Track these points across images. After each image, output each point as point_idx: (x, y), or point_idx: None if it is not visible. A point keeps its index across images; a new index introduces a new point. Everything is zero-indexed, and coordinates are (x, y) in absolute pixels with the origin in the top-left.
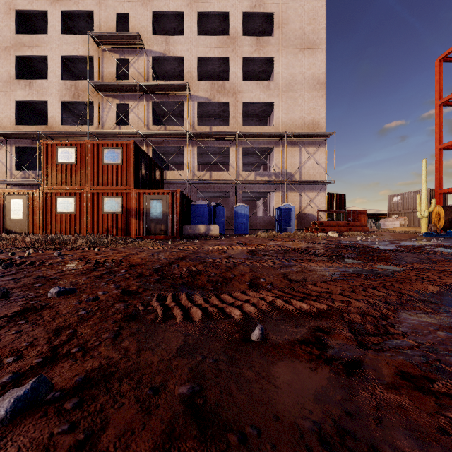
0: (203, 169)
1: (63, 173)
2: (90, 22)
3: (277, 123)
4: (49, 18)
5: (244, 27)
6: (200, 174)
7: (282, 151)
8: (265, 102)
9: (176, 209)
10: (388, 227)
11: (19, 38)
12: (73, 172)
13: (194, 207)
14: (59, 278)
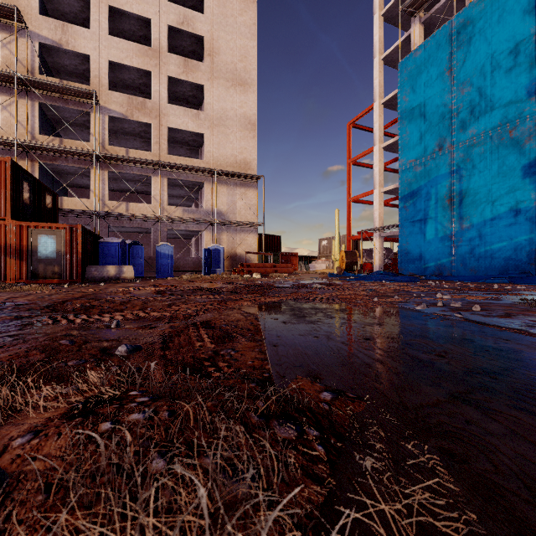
0: (119, 197)
1: None
2: None
3: (207, 157)
4: None
5: (171, 40)
6: (113, 205)
7: (213, 188)
8: (195, 132)
9: (76, 247)
10: (317, 269)
11: None
12: None
13: (103, 245)
14: None
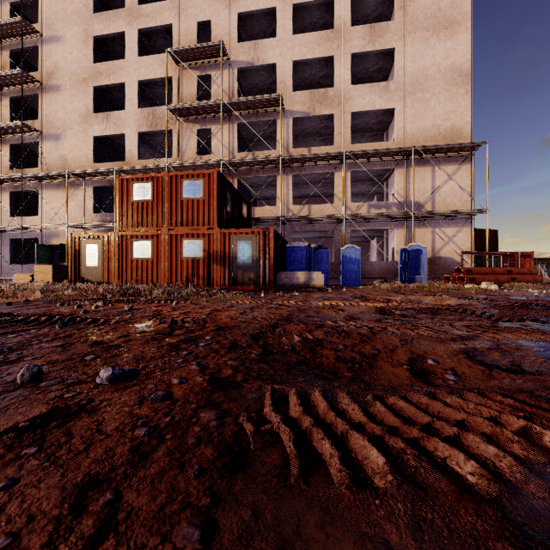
0: (299, 204)
1: (139, 212)
2: (169, 38)
3: (399, 136)
4: (126, 40)
5: (353, 15)
6: (296, 209)
7: (407, 173)
8: (383, 109)
9: (268, 252)
10: None
11: (96, 67)
12: (150, 211)
13: (290, 250)
14: (121, 347)
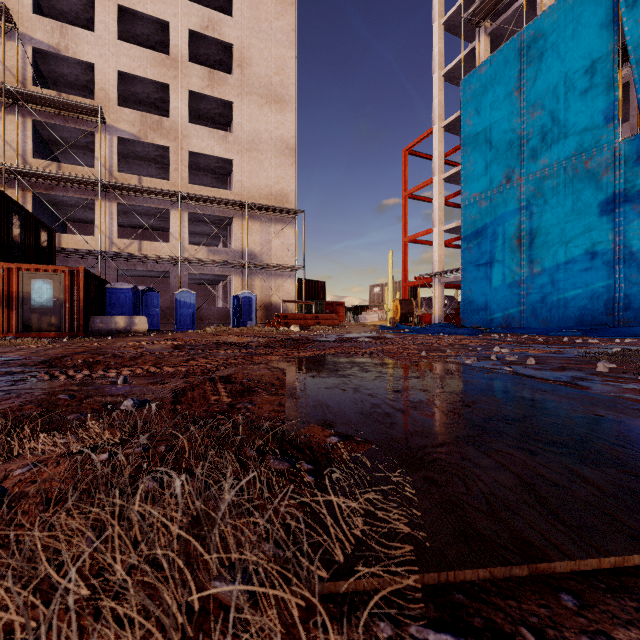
0: (131, 235)
1: None
2: None
3: (237, 187)
4: None
5: (194, 48)
6: (122, 244)
7: (244, 224)
8: (222, 157)
9: (77, 294)
10: (368, 321)
11: None
12: None
13: (110, 291)
14: None
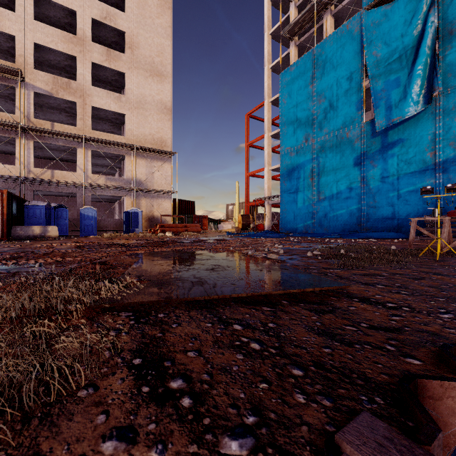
0: (45, 164)
1: None
2: None
3: (128, 134)
4: None
5: (95, 31)
6: (38, 172)
7: (134, 160)
8: (117, 112)
9: (1, 210)
10: (225, 229)
11: None
12: None
13: (28, 207)
14: None
